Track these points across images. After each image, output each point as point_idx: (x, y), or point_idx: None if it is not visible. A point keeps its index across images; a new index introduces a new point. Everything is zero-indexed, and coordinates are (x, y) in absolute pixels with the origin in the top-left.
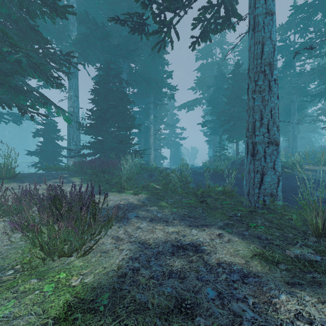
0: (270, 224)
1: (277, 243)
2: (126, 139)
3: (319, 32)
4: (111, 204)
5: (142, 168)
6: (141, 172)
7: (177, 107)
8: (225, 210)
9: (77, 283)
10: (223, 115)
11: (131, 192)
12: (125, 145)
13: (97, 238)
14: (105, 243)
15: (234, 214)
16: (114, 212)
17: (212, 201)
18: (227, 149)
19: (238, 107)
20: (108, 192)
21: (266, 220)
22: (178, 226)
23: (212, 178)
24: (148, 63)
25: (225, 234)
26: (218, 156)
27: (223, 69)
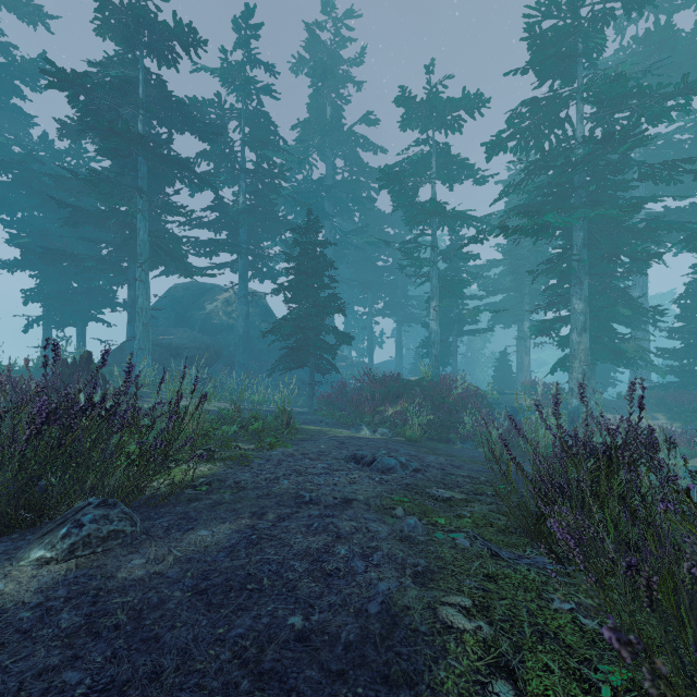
0: None
1: None
2: None
3: None
4: None
5: None
6: None
7: None
8: None
9: (690, 464)
10: None
11: None
12: None
13: (696, 457)
14: None
15: None
16: None
17: None
18: None
19: None
20: None
21: None
22: None
23: None
24: None
25: None
26: None
27: None
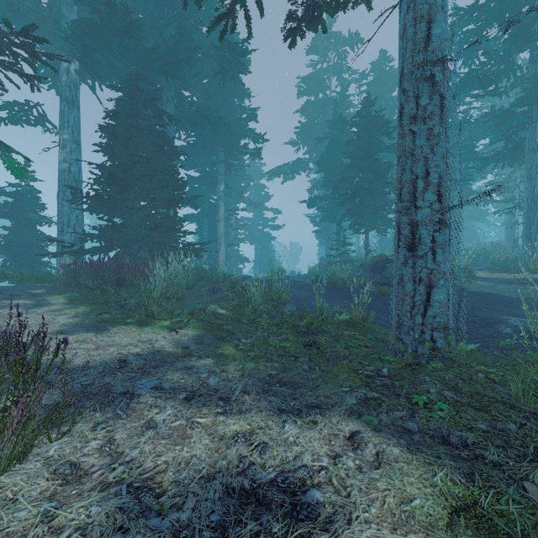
0: (456, 395)
1: (495, 459)
2: (169, 223)
3: (496, 55)
4: (109, 355)
5: (201, 277)
6: (198, 284)
7: (266, 173)
8: (356, 361)
9: None
10: (343, 186)
11: (167, 325)
12: (167, 234)
13: (3, 479)
14: (20, 500)
15: (375, 371)
16: (16, 419)
17: (328, 342)
18: (350, 244)
19: (368, 172)
20: (117, 325)
21: (444, 386)
22: (252, 416)
23: (326, 293)
24: (215, 91)
25: (367, 436)
26: (335, 256)
27: (343, 110)
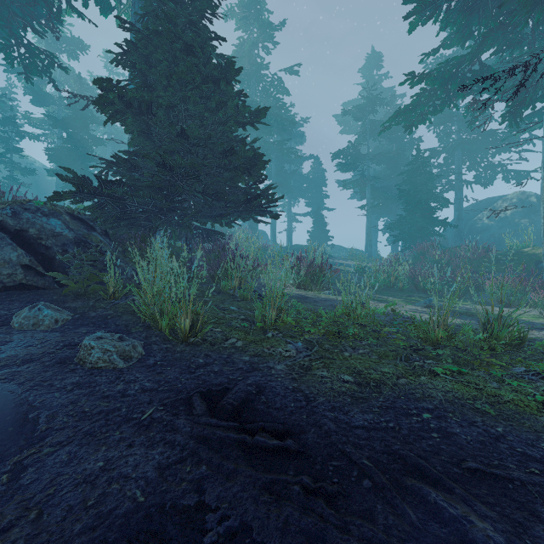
0: None
1: None
2: None
3: None
4: None
5: None
6: None
7: None
8: None
9: (522, 317)
10: None
11: None
12: None
13: None
14: None
15: None
16: (542, 294)
17: None
18: None
19: None
20: None
21: None
22: None
23: None
24: None
25: None
26: None
27: None
